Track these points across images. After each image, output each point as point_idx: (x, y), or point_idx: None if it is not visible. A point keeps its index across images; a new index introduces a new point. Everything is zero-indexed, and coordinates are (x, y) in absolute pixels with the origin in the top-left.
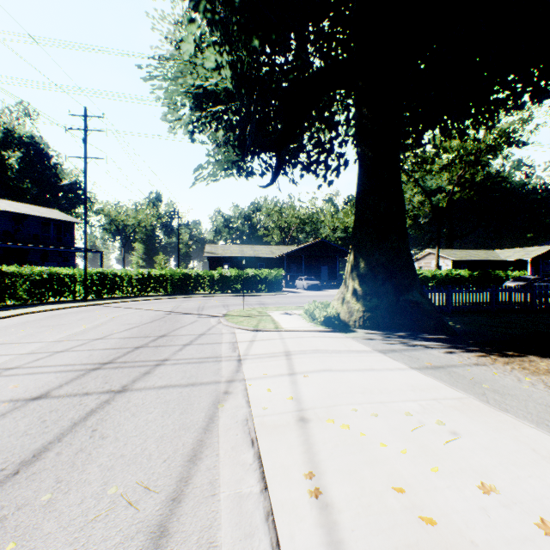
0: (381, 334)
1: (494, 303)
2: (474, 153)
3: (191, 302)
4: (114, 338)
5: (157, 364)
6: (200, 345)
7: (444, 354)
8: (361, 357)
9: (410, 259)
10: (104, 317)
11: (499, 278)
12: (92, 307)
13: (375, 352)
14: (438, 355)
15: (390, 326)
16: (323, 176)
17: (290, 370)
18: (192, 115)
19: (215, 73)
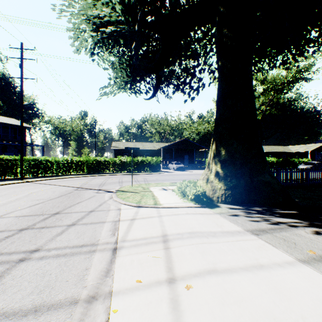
0: (242, 209)
1: (308, 180)
2: (280, 85)
3: (97, 180)
4: (11, 216)
5: (20, 260)
6: (84, 225)
7: (314, 236)
8: (239, 243)
9: (261, 148)
10: (23, 193)
11: (294, 162)
12: (24, 183)
13: (249, 234)
14: (310, 237)
15: (246, 202)
16: (188, 93)
17: (168, 272)
18: (94, 43)
19: (109, 7)
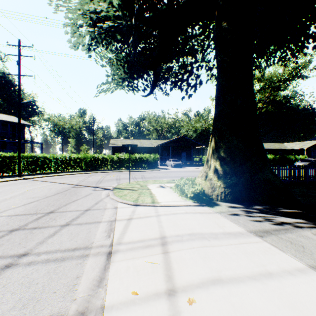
0: (243, 208)
1: (308, 178)
2: (276, 82)
3: (95, 177)
4: (3, 215)
5: (6, 266)
6: (78, 225)
7: None
8: (243, 247)
9: (261, 144)
10: (20, 190)
11: (291, 159)
12: (21, 180)
13: (252, 236)
14: None
15: (246, 200)
16: (186, 90)
17: (167, 282)
18: (91, 39)
19: (106, 2)
